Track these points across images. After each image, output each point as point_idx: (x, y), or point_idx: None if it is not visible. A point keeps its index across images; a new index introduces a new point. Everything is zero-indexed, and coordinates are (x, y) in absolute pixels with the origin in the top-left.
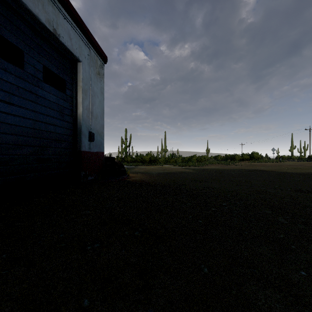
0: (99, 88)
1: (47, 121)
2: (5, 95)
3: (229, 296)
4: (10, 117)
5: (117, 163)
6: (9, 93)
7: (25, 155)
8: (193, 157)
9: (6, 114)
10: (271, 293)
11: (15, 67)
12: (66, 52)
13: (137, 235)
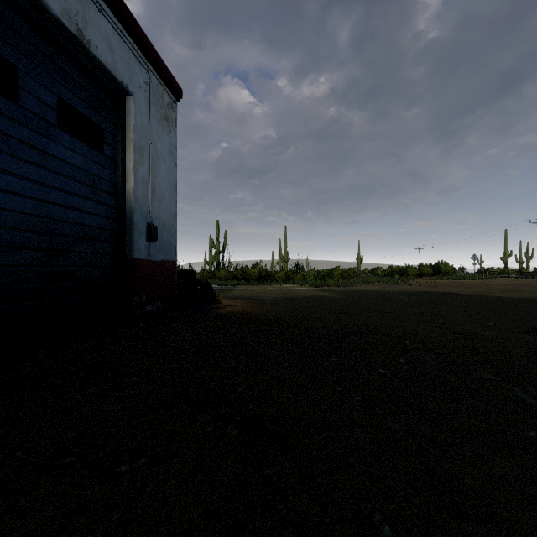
0: (166, 146)
1: (66, 203)
2: None
3: None
4: None
5: (200, 280)
6: None
7: (20, 267)
8: (335, 271)
9: None
10: None
11: None
12: (103, 76)
13: (231, 434)
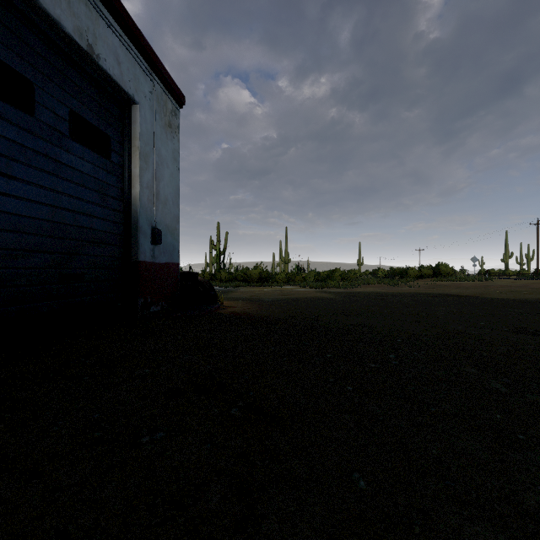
0: (170, 152)
1: (77, 209)
2: (0, 162)
3: (408, 537)
4: (9, 201)
5: (202, 282)
6: (7, 158)
7: (36, 269)
8: (335, 272)
9: (1, 195)
10: (488, 532)
11: (18, 112)
12: (110, 87)
13: (235, 415)
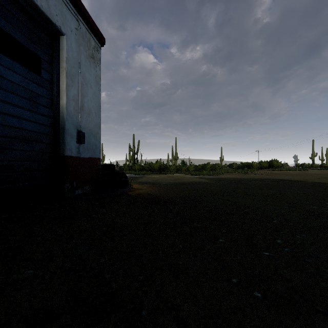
0: (93, 76)
1: (6, 111)
2: None
3: None
4: None
5: (118, 171)
6: None
7: None
8: (207, 165)
9: None
10: None
11: None
12: (40, 17)
13: None
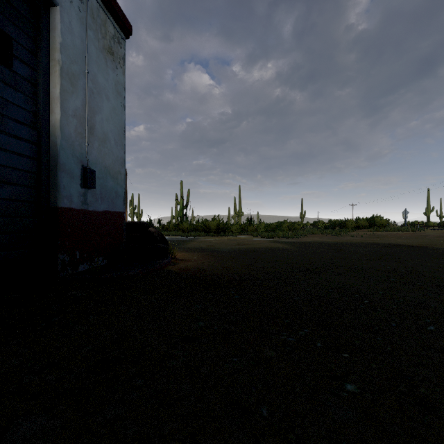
0: (111, 82)
1: None
2: None
3: None
4: None
5: (153, 233)
6: None
7: None
8: (283, 224)
9: None
10: None
11: None
12: None
13: None
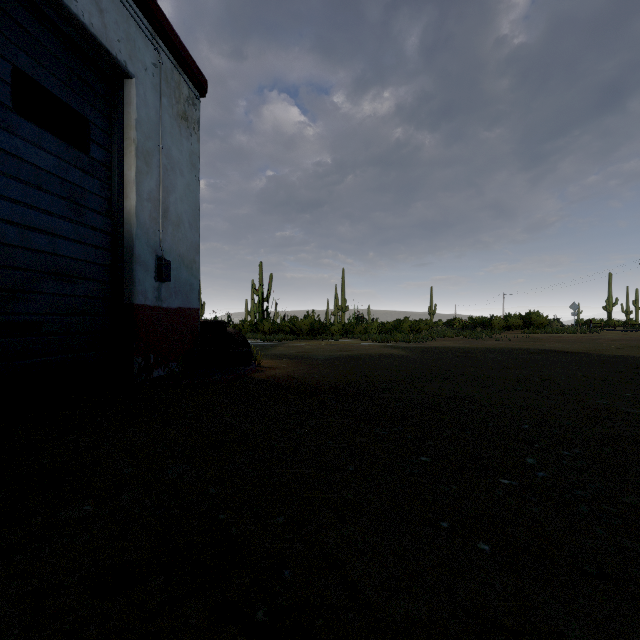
0: (185, 154)
1: (27, 222)
2: None
3: None
4: None
5: (232, 334)
6: None
7: None
8: (404, 323)
9: None
10: None
11: None
12: (88, 46)
13: None
